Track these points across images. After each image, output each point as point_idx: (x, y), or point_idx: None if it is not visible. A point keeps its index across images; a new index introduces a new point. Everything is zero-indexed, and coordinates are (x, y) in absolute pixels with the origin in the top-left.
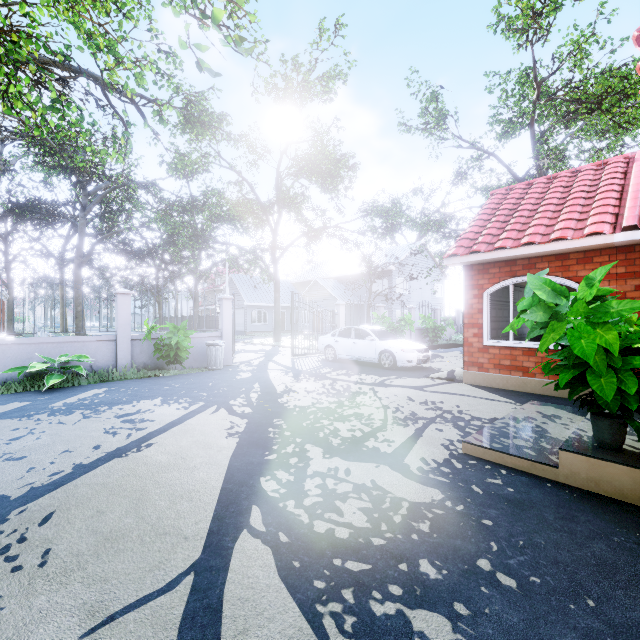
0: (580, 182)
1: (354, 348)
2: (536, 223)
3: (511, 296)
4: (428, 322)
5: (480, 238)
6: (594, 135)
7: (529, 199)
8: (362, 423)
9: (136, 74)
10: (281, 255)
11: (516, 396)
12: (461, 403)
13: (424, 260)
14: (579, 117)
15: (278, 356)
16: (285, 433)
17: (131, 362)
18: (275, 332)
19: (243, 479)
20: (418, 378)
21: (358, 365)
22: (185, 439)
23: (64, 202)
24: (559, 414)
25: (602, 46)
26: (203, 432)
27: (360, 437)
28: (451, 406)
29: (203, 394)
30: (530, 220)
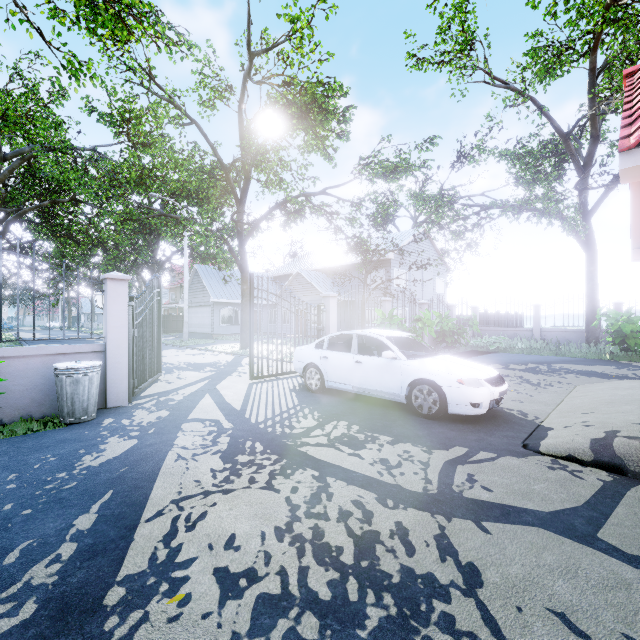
0: None
1: (357, 372)
2: None
3: None
4: (446, 323)
5: None
6: None
7: None
8: None
9: None
10: (249, 233)
11: None
12: None
13: (426, 249)
14: None
15: (231, 378)
16: None
17: None
18: (242, 336)
19: None
20: (520, 458)
21: (365, 403)
22: None
23: None
24: None
25: None
26: None
27: None
28: None
29: None
30: None
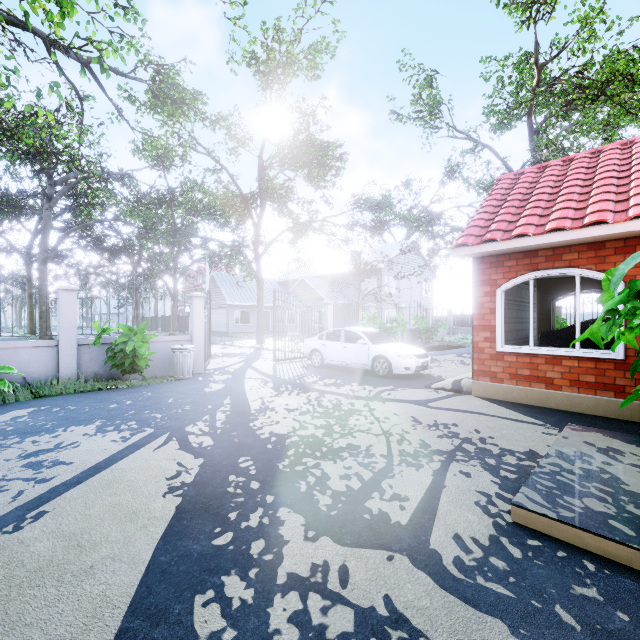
0: (607, 161)
1: (344, 353)
2: (562, 206)
3: (531, 293)
4: (420, 323)
5: (493, 225)
6: (589, 130)
7: (546, 182)
8: (359, 463)
9: (63, 1)
10: (264, 251)
11: (541, 414)
12: (479, 426)
13: (414, 259)
14: (578, 107)
15: (259, 361)
16: (252, 485)
17: (78, 372)
18: (258, 333)
19: (164, 601)
20: (419, 389)
21: (348, 372)
22: (100, 501)
23: (31, 194)
24: (616, 446)
25: (609, 26)
26: (133, 485)
27: (358, 491)
28: (469, 431)
29: (156, 415)
30: (552, 204)
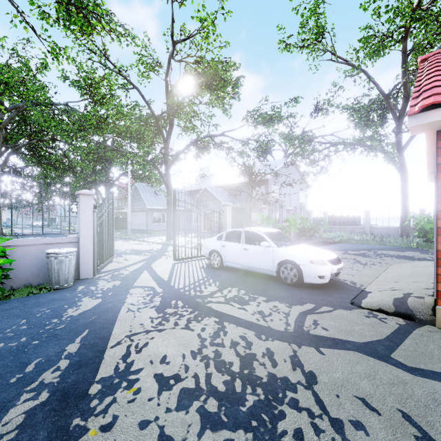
0: None
1: (244, 255)
2: None
3: None
4: (305, 223)
5: None
6: None
7: None
8: None
9: None
10: (172, 162)
11: None
12: None
13: (292, 172)
14: None
15: (160, 259)
16: None
17: None
18: (167, 231)
19: None
20: (348, 310)
21: (249, 276)
22: None
23: None
24: None
25: None
26: None
27: None
28: None
29: None
30: None
